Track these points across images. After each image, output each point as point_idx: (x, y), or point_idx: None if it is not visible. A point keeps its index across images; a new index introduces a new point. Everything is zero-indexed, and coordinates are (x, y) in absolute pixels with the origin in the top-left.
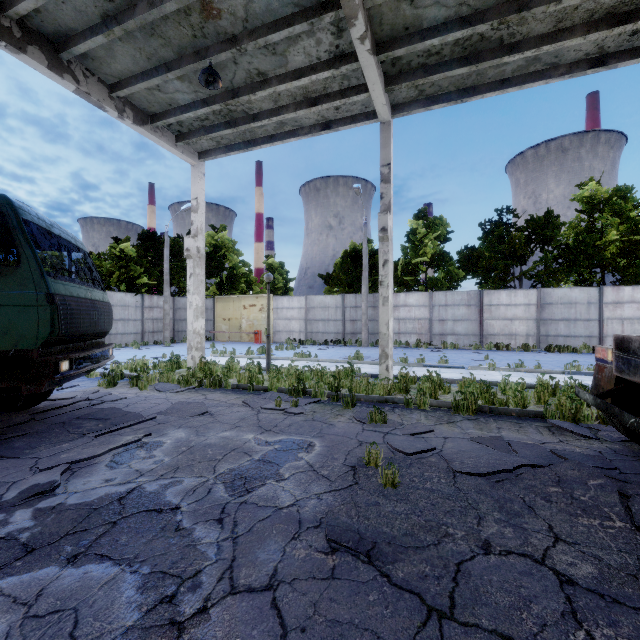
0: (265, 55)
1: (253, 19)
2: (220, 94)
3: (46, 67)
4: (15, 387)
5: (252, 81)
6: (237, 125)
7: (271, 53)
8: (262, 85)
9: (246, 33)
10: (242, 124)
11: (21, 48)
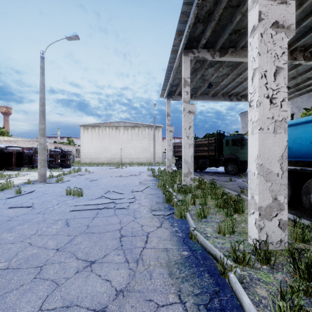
0: (307, 74)
1: (299, 72)
2: (292, 86)
3: (244, 101)
4: (244, 166)
5: (304, 80)
6: (301, 90)
7: (309, 73)
8: (308, 80)
9: (298, 75)
10: (303, 89)
11: (240, 100)
